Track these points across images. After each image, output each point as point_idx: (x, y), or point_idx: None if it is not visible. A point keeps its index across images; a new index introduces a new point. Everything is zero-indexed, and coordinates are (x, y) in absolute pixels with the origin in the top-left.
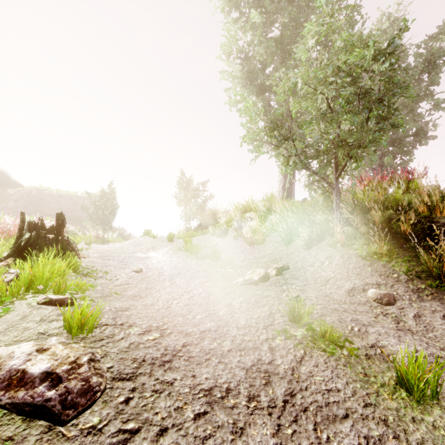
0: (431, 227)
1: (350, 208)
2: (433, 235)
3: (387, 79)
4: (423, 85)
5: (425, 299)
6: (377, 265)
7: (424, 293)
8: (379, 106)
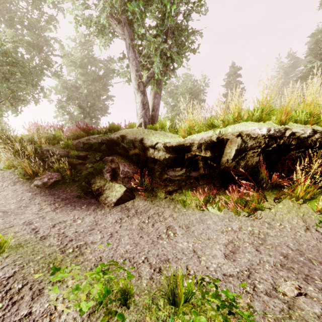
0: (42, 152)
1: (1, 140)
2: (43, 156)
3: (82, 72)
4: (101, 84)
5: (16, 185)
6: (4, 172)
7: (20, 182)
8: (6, 81)
